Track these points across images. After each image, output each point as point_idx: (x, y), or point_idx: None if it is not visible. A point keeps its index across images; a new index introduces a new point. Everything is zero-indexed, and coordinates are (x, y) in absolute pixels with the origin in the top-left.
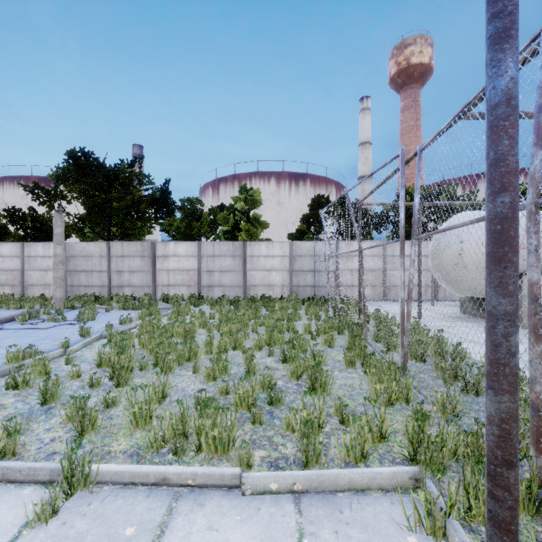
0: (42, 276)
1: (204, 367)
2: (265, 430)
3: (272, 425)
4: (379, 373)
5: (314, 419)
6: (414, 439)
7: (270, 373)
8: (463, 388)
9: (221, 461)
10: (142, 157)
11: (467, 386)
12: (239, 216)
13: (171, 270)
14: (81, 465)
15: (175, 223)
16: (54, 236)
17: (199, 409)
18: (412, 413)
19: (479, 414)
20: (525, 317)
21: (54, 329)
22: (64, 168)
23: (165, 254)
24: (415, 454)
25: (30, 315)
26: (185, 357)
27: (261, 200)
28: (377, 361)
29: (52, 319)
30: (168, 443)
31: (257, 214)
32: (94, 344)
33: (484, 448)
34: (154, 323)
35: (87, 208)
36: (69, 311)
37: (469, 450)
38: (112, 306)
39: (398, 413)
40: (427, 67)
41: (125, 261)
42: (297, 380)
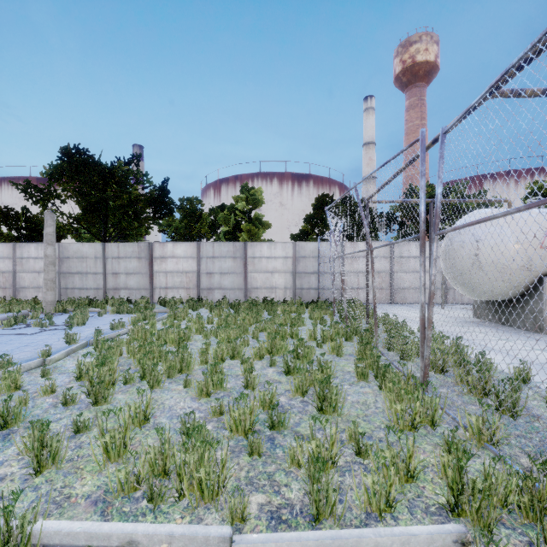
0: (35, 278)
1: (196, 381)
2: (265, 464)
3: (273, 457)
4: (398, 389)
5: (325, 452)
6: (455, 484)
7: (271, 390)
8: (496, 407)
9: (208, 510)
10: (140, 155)
11: (501, 405)
12: (240, 216)
13: (169, 272)
14: (20, 525)
15: (174, 224)
16: (45, 236)
17: (184, 439)
18: (442, 442)
19: (521, 441)
20: (546, 322)
21: (40, 334)
22: (57, 166)
23: (163, 255)
24: (456, 503)
25: (16, 319)
26: (177, 369)
27: (263, 199)
28: (394, 374)
29: (38, 324)
30: (143, 484)
31: (259, 214)
32: (79, 352)
33: (545, 495)
34: (147, 329)
35: (82, 208)
36: (60, 315)
37: (526, 499)
38: (105, 309)
39: (424, 440)
40: (432, 65)
41: (121, 262)
42: (303, 396)
